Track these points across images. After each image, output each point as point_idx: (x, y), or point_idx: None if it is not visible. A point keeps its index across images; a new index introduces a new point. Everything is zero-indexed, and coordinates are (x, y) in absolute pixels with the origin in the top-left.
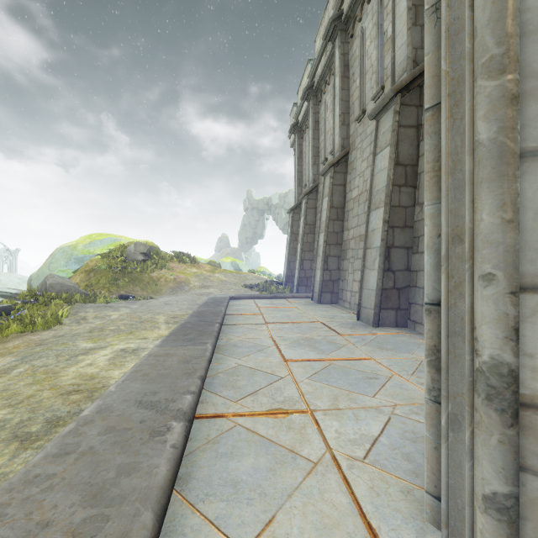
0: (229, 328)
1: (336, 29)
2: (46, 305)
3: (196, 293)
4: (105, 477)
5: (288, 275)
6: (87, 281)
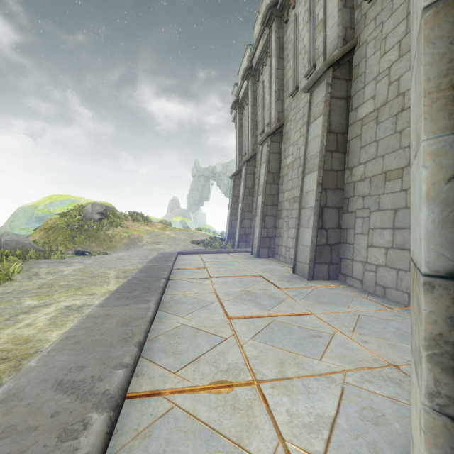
0: (175, 283)
1: (272, 16)
2: (0, 261)
3: (147, 249)
4: None
5: (230, 232)
6: (46, 238)
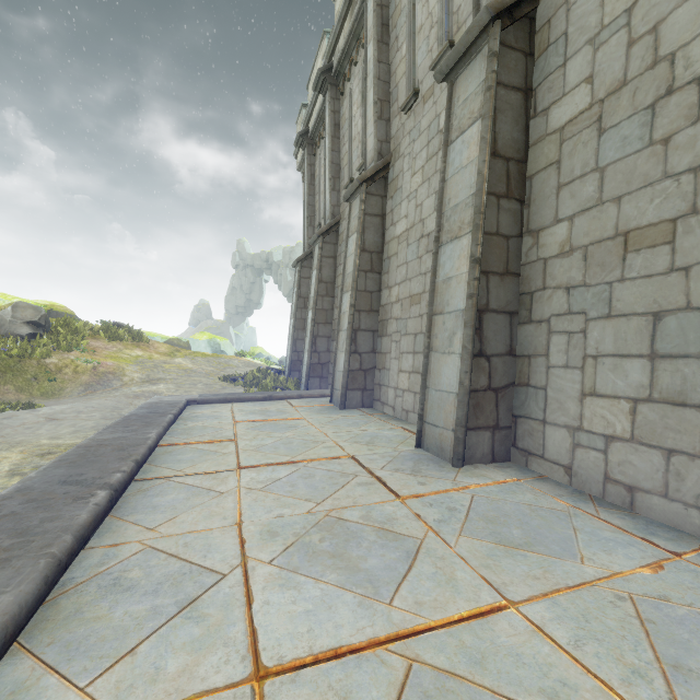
0: (142, 492)
1: None
2: None
3: (126, 394)
4: None
5: (294, 360)
6: None
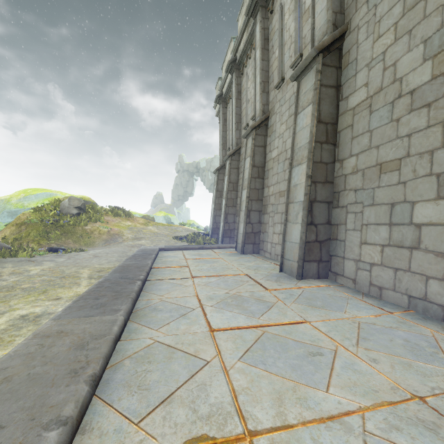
0: (152, 284)
1: (257, 6)
2: None
3: (127, 245)
4: None
5: (214, 227)
6: (17, 234)
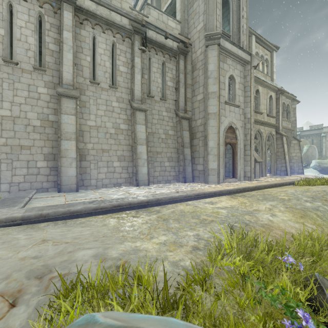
0: None
1: (73, 3)
2: None
3: None
4: (236, 185)
5: None
6: None
